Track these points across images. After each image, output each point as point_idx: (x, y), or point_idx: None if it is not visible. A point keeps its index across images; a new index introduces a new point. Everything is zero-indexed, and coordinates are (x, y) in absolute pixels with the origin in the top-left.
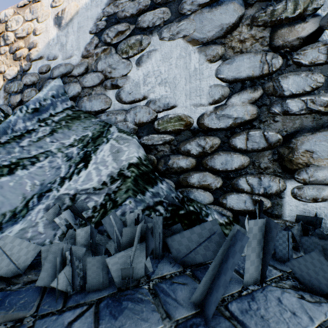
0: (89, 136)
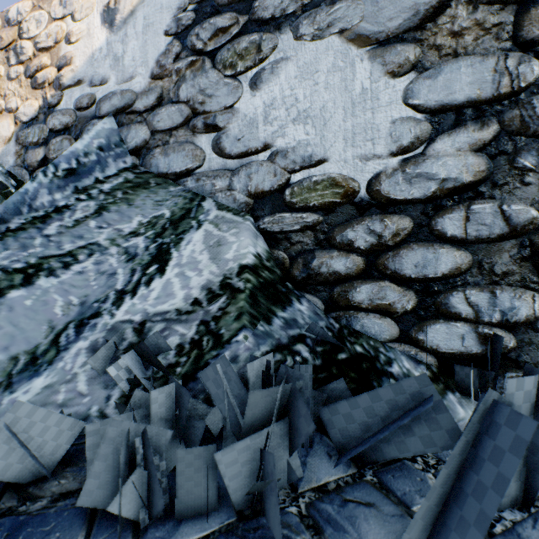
0: (166, 216)
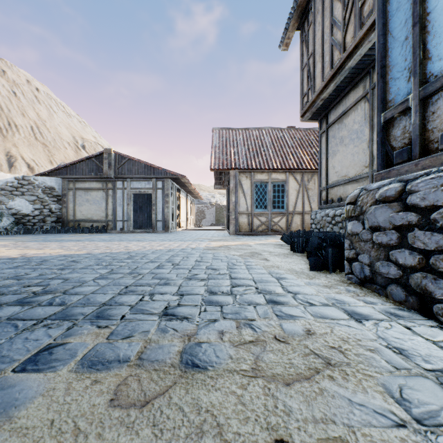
0: None
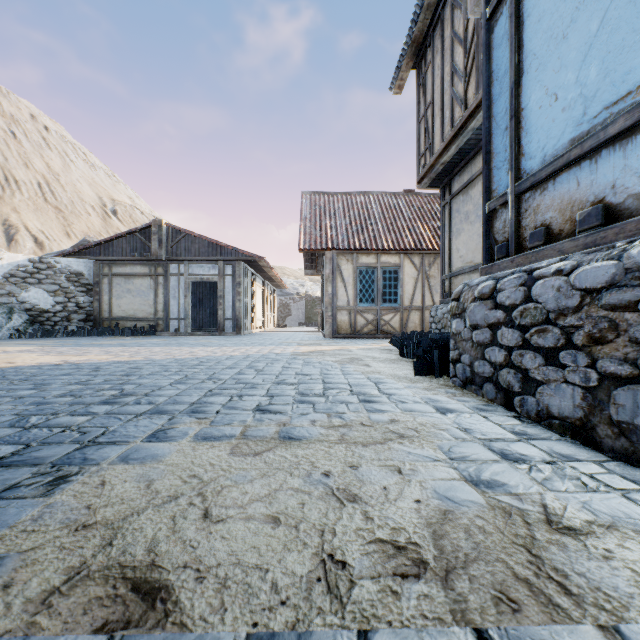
0: (7, 311)
